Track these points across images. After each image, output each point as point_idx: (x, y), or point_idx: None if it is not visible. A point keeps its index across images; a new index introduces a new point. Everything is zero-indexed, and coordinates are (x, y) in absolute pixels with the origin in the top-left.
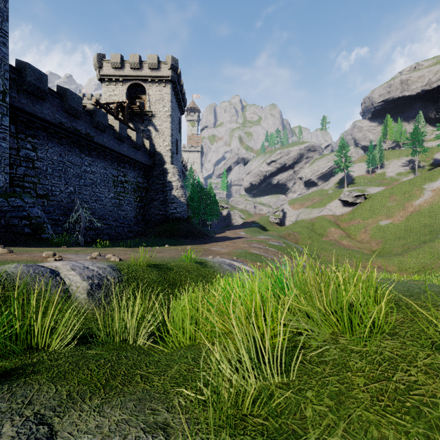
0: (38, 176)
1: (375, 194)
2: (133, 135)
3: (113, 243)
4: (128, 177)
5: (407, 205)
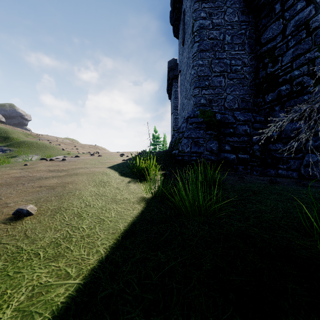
0: (318, 43)
1: None
2: None
3: None
4: None
5: None
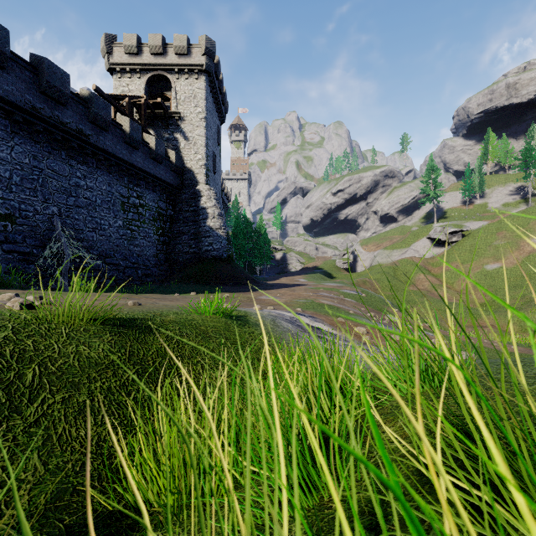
0: None
1: (476, 230)
2: (152, 140)
3: (114, 289)
4: (144, 200)
5: (522, 243)
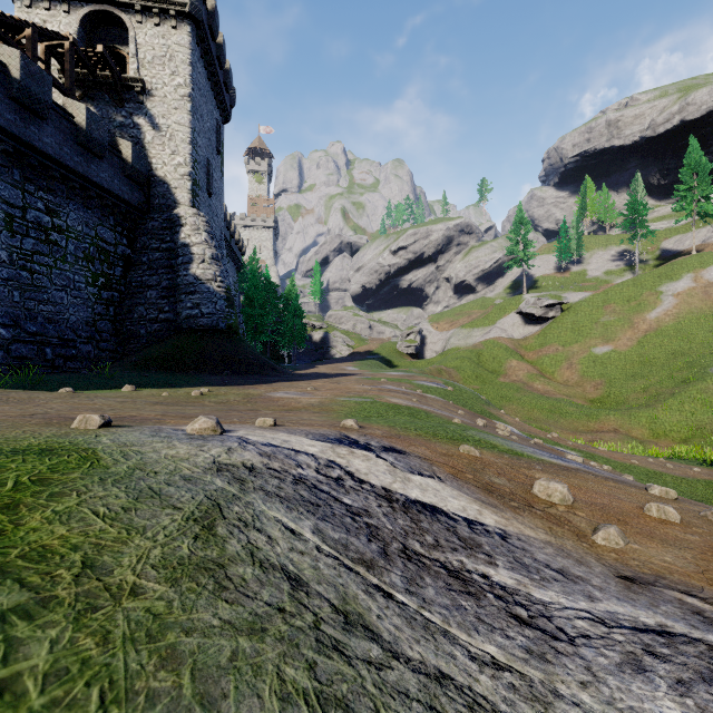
0: None
1: (578, 302)
2: (79, 111)
3: None
4: (64, 219)
5: (636, 319)
